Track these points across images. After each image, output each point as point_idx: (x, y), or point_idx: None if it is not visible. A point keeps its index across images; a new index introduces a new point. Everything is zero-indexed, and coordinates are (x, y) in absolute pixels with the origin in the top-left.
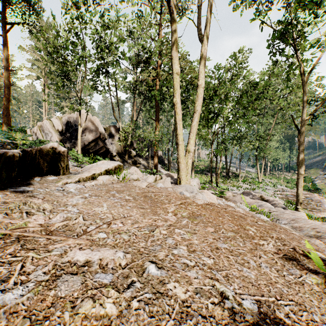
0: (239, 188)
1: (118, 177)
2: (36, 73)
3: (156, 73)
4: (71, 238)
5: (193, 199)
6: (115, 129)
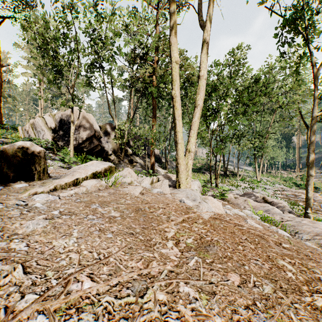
0: (238, 188)
1: (107, 182)
2: (32, 70)
3: (153, 69)
4: None
5: (197, 211)
6: (111, 127)
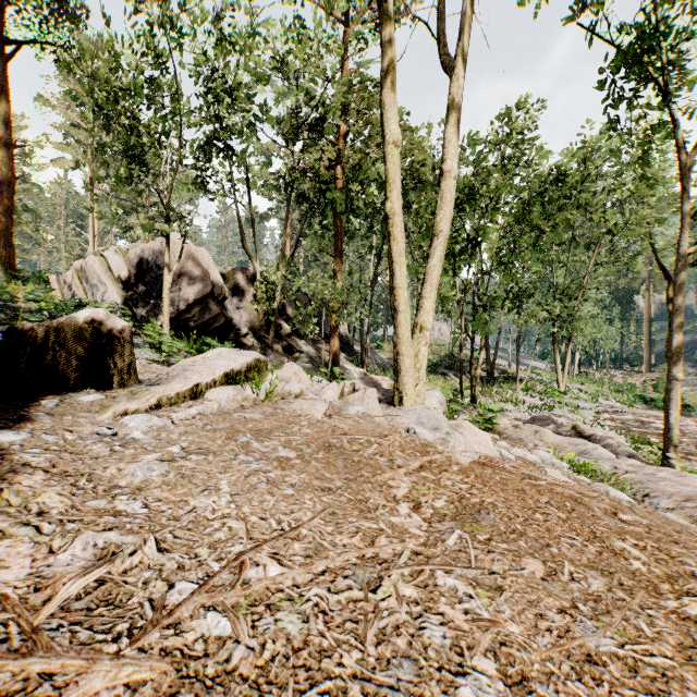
0: (518, 406)
1: (256, 392)
2: (75, 155)
3: (337, 153)
4: (105, 658)
5: (446, 451)
6: (247, 275)
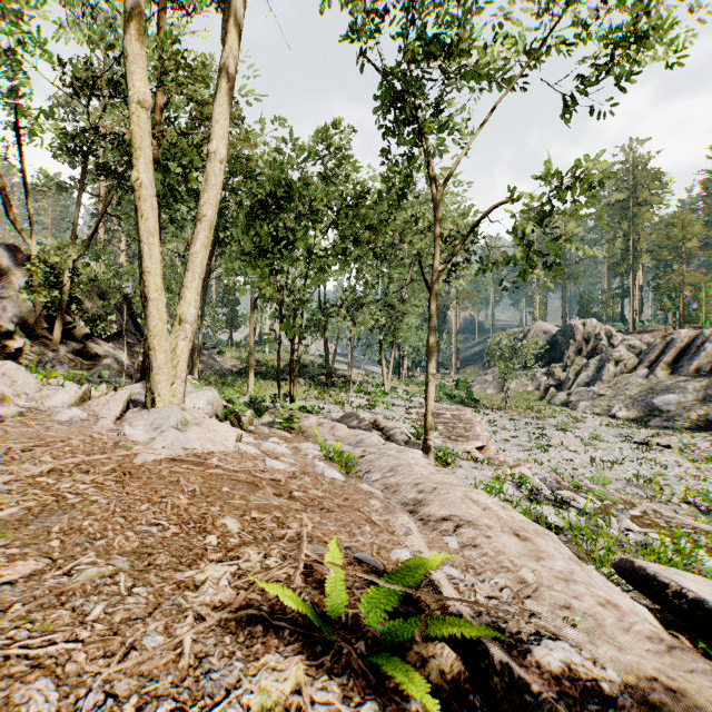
0: (345, 407)
1: None
2: None
3: None
4: None
5: (128, 450)
6: (17, 255)
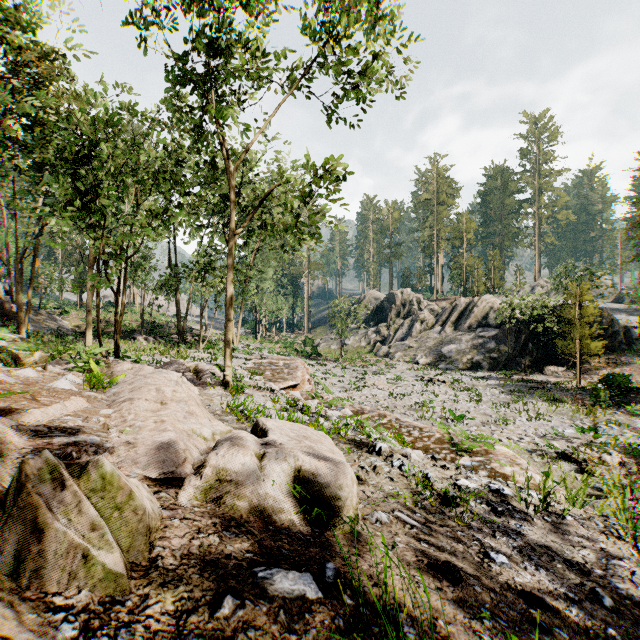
0: (187, 360)
1: None
2: None
3: None
4: None
5: None
6: None
